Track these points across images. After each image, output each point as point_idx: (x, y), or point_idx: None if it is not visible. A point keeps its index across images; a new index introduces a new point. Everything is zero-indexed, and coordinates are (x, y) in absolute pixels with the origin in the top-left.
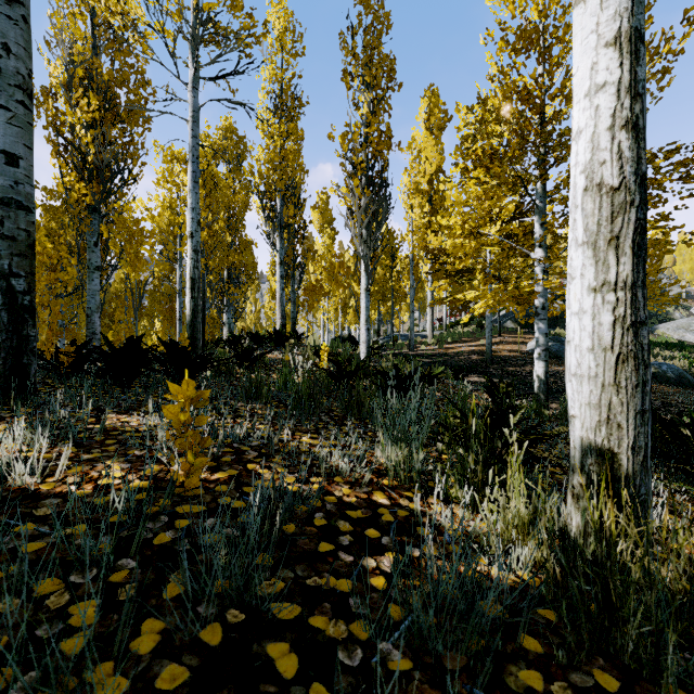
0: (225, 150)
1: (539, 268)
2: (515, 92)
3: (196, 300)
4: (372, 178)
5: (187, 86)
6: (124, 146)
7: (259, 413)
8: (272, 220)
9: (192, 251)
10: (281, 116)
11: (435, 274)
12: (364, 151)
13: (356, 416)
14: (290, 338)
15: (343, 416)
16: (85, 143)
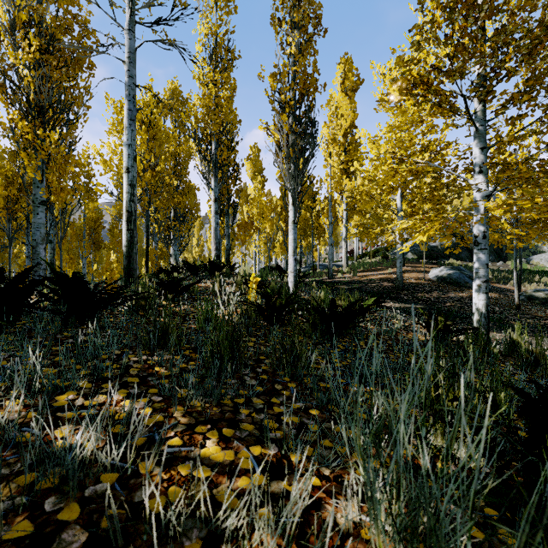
0: (171, 109)
1: (479, 195)
2: (460, 0)
3: (132, 232)
4: (299, 116)
5: (123, 28)
6: (66, 88)
7: (158, 375)
8: (207, 161)
9: (128, 185)
10: (215, 66)
11: (352, 212)
12: (292, 91)
13: (290, 373)
14: (222, 268)
15: (273, 373)
16: (27, 83)
